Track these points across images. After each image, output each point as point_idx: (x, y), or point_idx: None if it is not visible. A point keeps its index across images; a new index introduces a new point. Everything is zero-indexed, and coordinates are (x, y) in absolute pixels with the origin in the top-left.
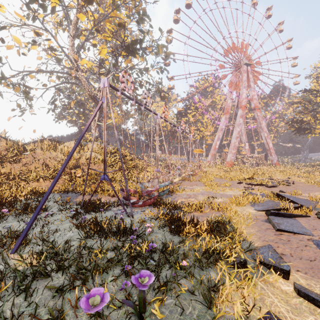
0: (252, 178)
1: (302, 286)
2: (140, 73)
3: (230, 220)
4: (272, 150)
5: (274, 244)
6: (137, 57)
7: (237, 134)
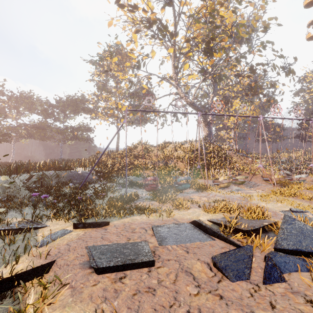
0: None
1: (67, 231)
2: (238, 62)
3: (143, 208)
4: None
5: (120, 227)
6: (214, 55)
7: None
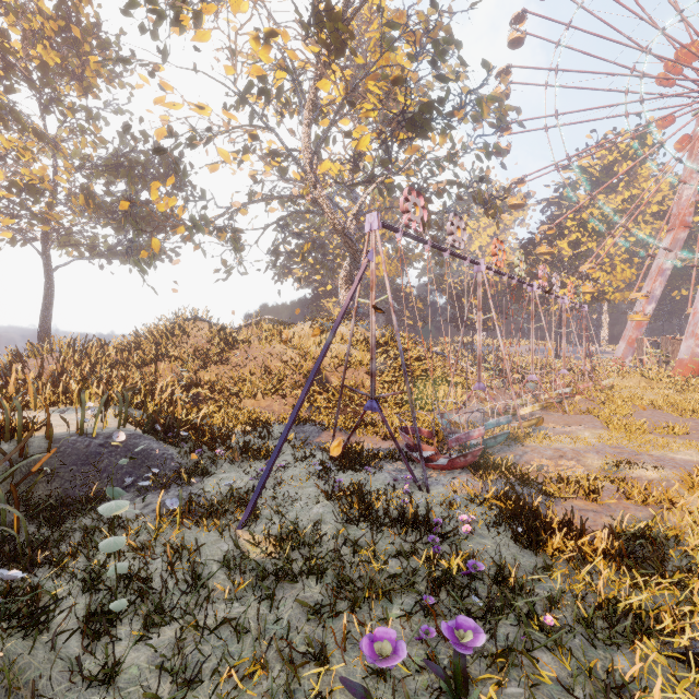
0: None
1: None
2: (438, 168)
3: (680, 536)
4: None
5: None
6: (432, 137)
7: None
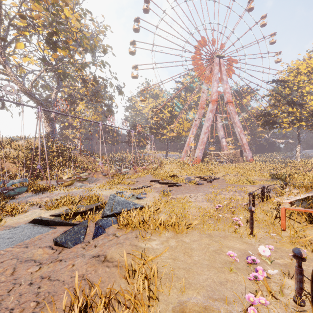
0: (174, 175)
1: None
2: (83, 68)
3: None
4: (246, 146)
5: None
6: (58, 50)
7: (206, 129)
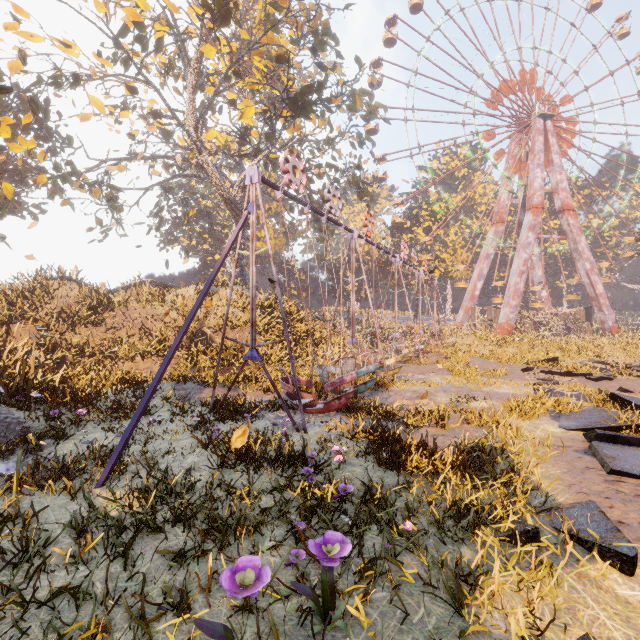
0: (555, 359)
1: None
2: (318, 150)
3: (505, 446)
4: (604, 300)
5: (602, 501)
6: (313, 118)
7: (522, 265)
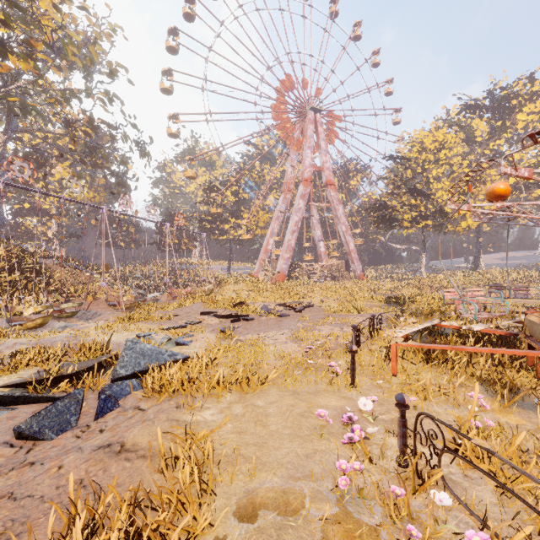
0: (241, 303)
1: None
2: (65, 100)
3: None
4: (354, 254)
5: None
6: (11, 59)
7: (294, 226)
